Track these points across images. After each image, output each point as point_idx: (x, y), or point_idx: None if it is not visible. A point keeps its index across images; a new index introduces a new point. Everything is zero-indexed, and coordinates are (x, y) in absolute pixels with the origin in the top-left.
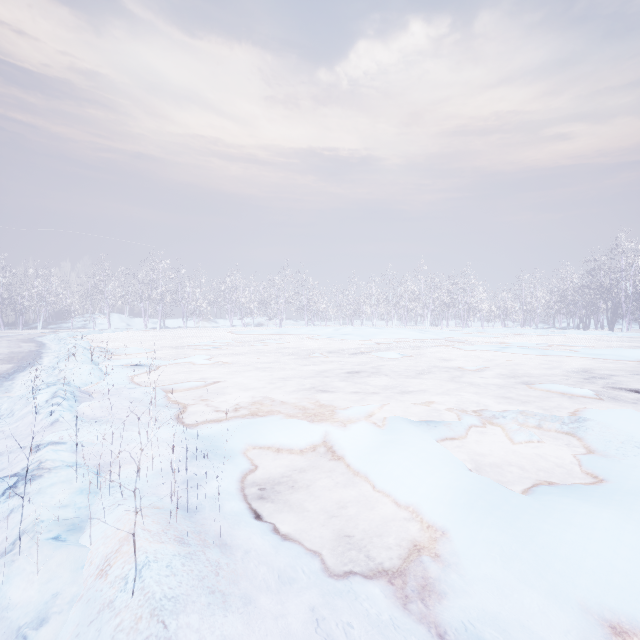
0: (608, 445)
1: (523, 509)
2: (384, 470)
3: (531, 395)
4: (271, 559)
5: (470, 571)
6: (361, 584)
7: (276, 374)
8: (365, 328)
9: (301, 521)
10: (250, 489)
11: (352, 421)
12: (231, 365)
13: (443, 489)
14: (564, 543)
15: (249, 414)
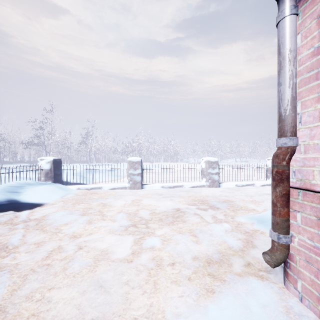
0: None
1: None
2: None
3: None
4: None
5: None
6: None
7: None
8: None
9: None
10: None
11: None
12: None
13: None
14: None
15: None
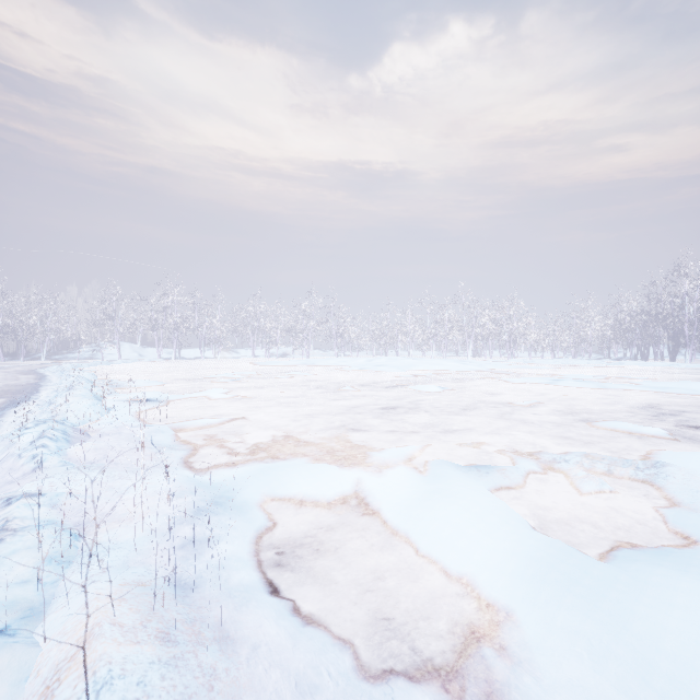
0: (696, 497)
1: (608, 584)
2: (429, 529)
3: (594, 435)
4: (287, 658)
5: (549, 673)
6: (406, 692)
7: (301, 410)
8: (401, 359)
9: (328, 596)
10: (266, 553)
11: (389, 466)
12: (251, 400)
13: (504, 556)
14: (669, 634)
15: (268, 457)
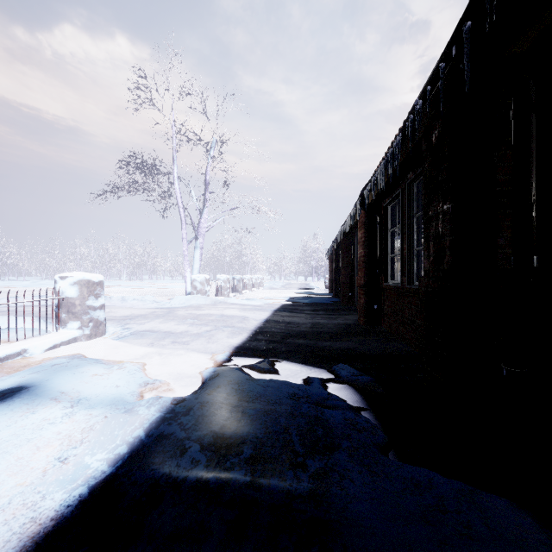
0: None
1: None
2: None
3: None
4: None
5: None
6: None
7: None
8: None
9: None
10: None
11: None
12: None
13: None
14: None
15: None
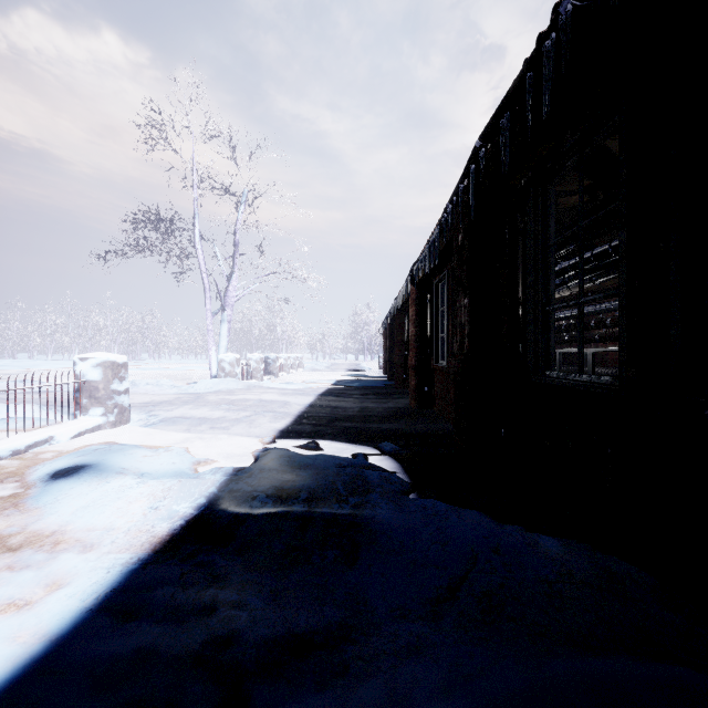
0: None
1: None
2: None
3: None
4: None
5: None
6: None
7: None
8: (28, 361)
9: None
10: None
11: None
12: None
13: None
14: None
15: None
